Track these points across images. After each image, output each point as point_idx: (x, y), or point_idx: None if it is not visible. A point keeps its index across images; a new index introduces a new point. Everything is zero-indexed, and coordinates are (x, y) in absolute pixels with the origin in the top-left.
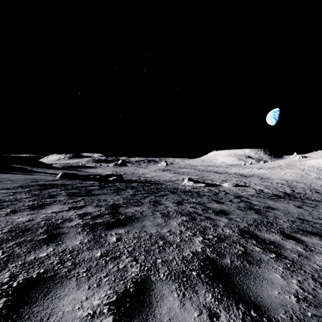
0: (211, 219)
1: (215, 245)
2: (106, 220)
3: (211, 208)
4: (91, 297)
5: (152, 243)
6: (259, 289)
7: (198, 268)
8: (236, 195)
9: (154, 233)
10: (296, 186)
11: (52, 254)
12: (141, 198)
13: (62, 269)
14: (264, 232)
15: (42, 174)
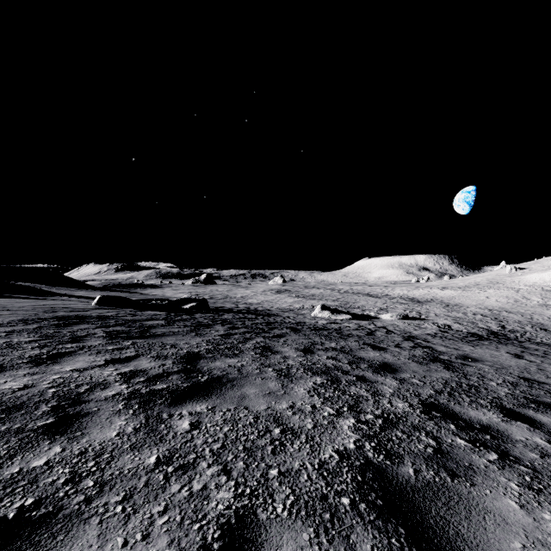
0: (367, 380)
1: (380, 436)
2: (173, 385)
3: (364, 360)
4: None
5: (260, 433)
6: (481, 537)
7: (353, 489)
8: (406, 336)
9: (263, 410)
10: (507, 319)
11: (58, 460)
12: (240, 341)
13: (73, 496)
14: (468, 407)
15: (66, 299)
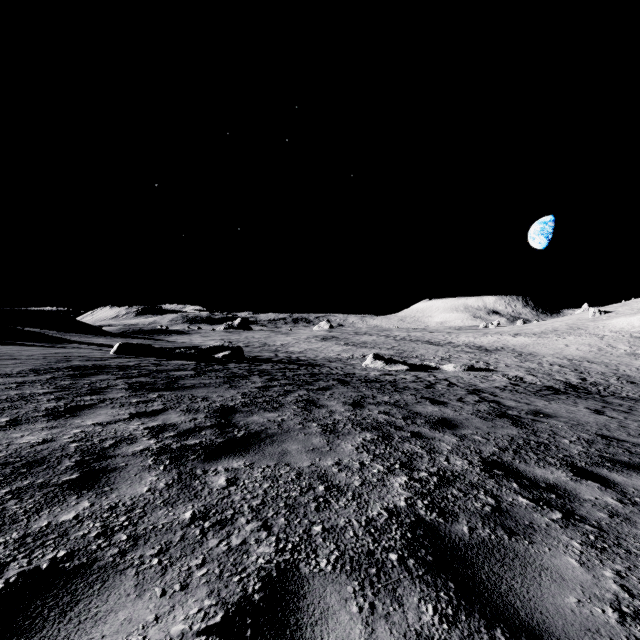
0: (423, 437)
1: (434, 494)
2: (206, 440)
3: (421, 415)
4: (168, 616)
5: (303, 490)
6: (535, 592)
7: (402, 546)
8: (471, 389)
9: (306, 467)
10: (589, 371)
11: (88, 515)
12: (280, 394)
13: (107, 549)
14: (534, 465)
15: (81, 347)
